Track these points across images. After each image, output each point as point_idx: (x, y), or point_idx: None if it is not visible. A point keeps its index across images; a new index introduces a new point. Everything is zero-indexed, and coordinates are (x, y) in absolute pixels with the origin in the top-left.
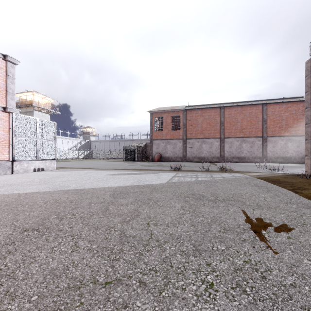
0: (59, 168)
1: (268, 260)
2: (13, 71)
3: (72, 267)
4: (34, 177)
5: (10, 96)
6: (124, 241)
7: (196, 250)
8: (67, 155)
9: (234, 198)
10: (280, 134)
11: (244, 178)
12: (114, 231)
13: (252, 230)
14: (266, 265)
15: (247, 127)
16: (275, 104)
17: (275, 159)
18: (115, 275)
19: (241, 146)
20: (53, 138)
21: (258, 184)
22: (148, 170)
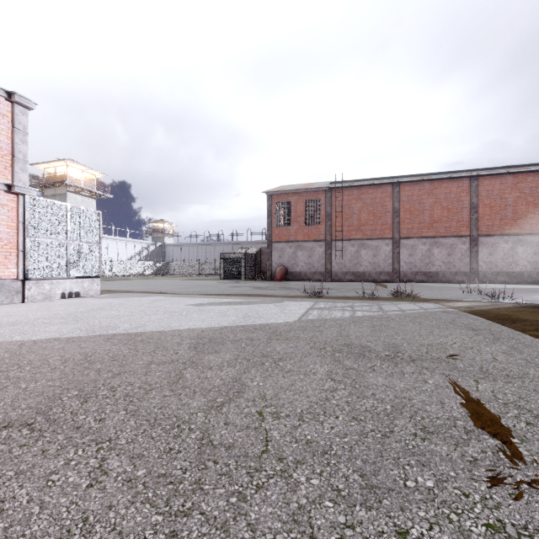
0: (107, 293)
1: None
2: (26, 121)
3: (79, 533)
4: (59, 309)
5: (20, 166)
6: (206, 459)
7: (368, 487)
8: (125, 269)
9: (431, 353)
10: (502, 231)
11: (443, 313)
12: (188, 431)
13: (486, 433)
14: None
15: (441, 219)
16: (494, 177)
17: (494, 276)
18: None
19: (431, 254)
20: (97, 240)
21: (473, 325)
22: (264, 297)
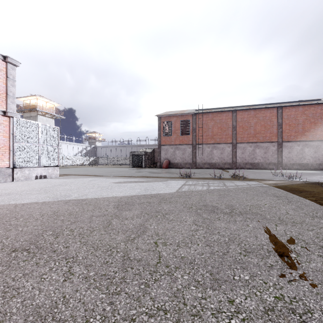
0: (63, 175)
1: (305, 296)
2: (14, 73)
3: (61, 303)
4: (35, 185)
5: (11, 100)
6: (127, 267)
7: (214, 279)
8: (72, 161)
9: (252, 210)
10: (296, 139)
11: (260, 187)
12: (116, 252)
13: (278, 252)
14: (304, 303)
15: (260, 132)
16: (291, 107)
17: (291, 165)
18: (114, 317)
19: (255, 152)
20: (56, 144)
21: (277, 194)
22: (156, 178)
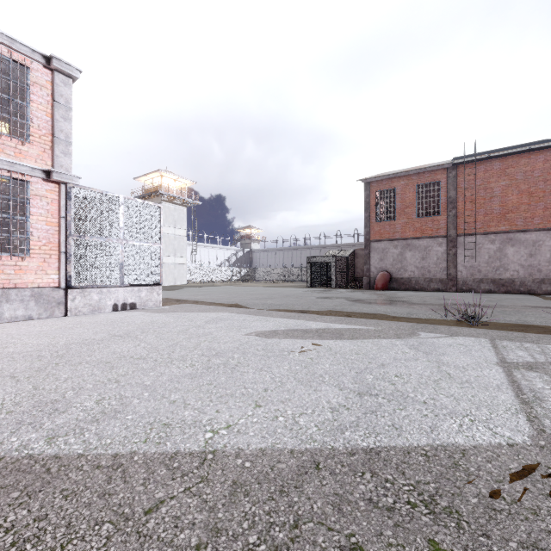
0: (172, 303)
1: None
2: (69, 93)
3: None
4: (74, 332)
5: (62, 148)
6: None
7: None
8: (214, 275)
9: None
10: None
11: None
12: None
13: None
14: None
15: None
16: None
17: None
18: None
19: None
20: (157, 239)
21: None
22: (375, 319)
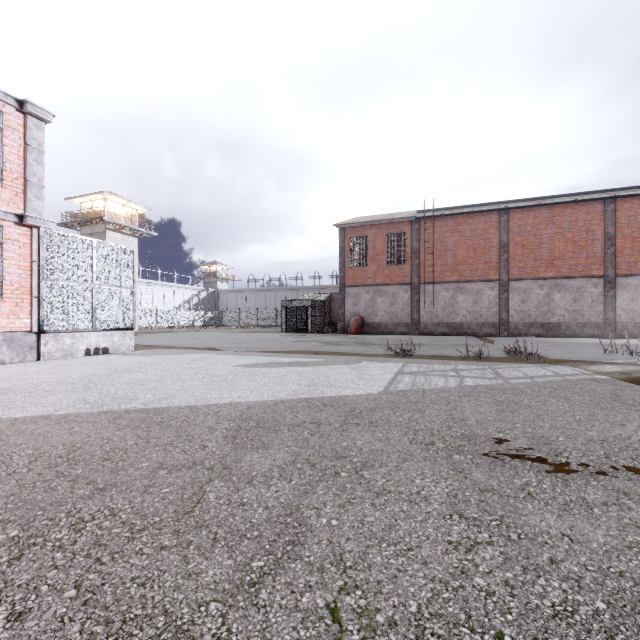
0: (143, 348)
1: None
2: (41, 137)
3: None
4: (74, 370)
5: (35, 192)
6: None
7: None
8: (172, 319)
9: (616, 459)
10: None
11: (592, 382)
12: None
13: None
14: None
15: (564, 255)
16: (637, 198)
17: (637, 328)
18: None
19: (551, 300)
20: (129, 283)
21: None
22: (336, 355)
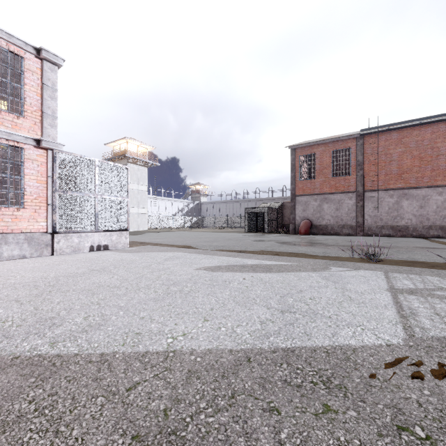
0: (137, 245)
1: None
2: (54, 78)
3: None
4: (61, 268)
5: (49, 121)
6: None
7: None
8: (170, 222)
9: None
10: None
11: None
12: None
13: None
14: None
15: None
16: None
17: None
18: None
19: None
20: (125, 194)
21: None
22: (297, 257)
